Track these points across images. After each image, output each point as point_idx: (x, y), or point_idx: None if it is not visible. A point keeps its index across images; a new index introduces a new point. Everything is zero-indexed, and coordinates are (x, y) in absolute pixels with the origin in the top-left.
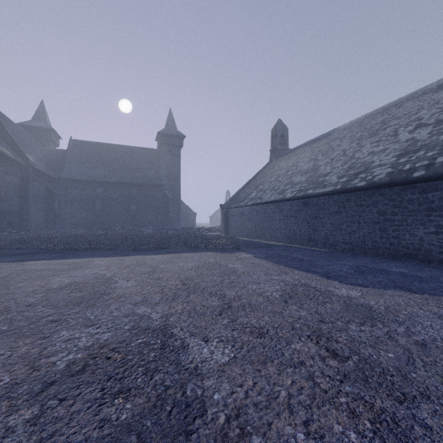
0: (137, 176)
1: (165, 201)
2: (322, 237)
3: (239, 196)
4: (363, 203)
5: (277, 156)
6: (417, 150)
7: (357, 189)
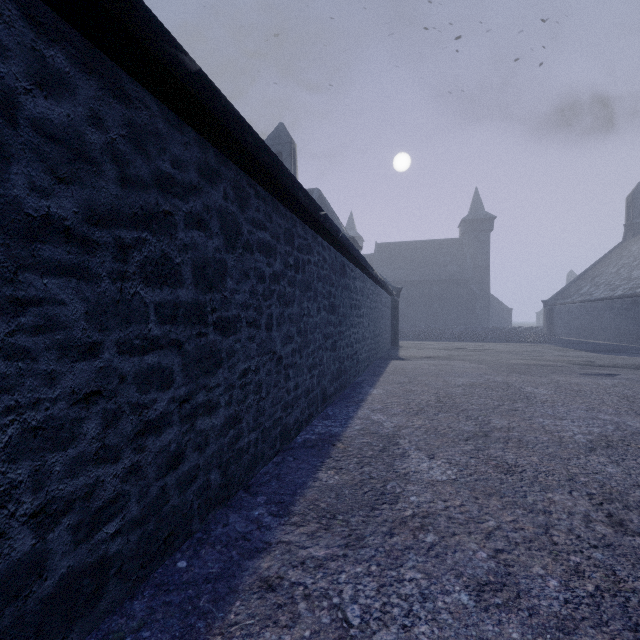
0: (438, 272)
1: (470, 297)
2: None
3: (568, 291)
4: None
5: (634, 233)
6: None
7: None
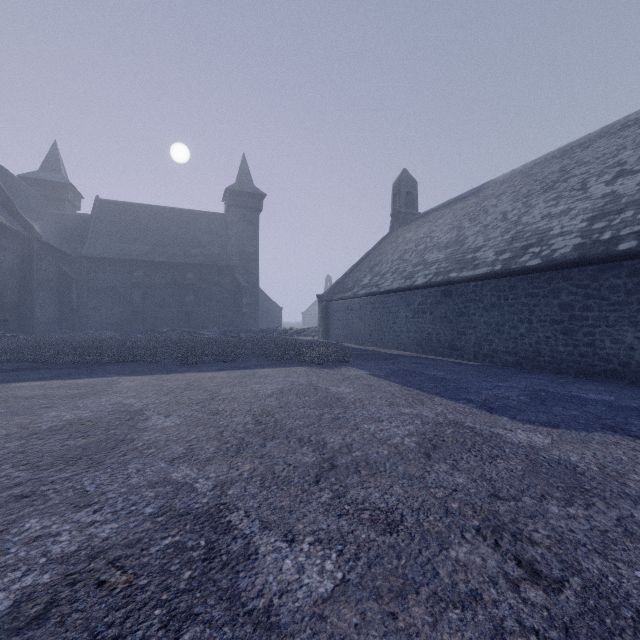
0: (195, 253)
1: (235, 290)
2: (472, 343)
3: (345, 283)
4: (536, 292)
5: (401, 223)
6: (622, 210)
7: (527, 270)
